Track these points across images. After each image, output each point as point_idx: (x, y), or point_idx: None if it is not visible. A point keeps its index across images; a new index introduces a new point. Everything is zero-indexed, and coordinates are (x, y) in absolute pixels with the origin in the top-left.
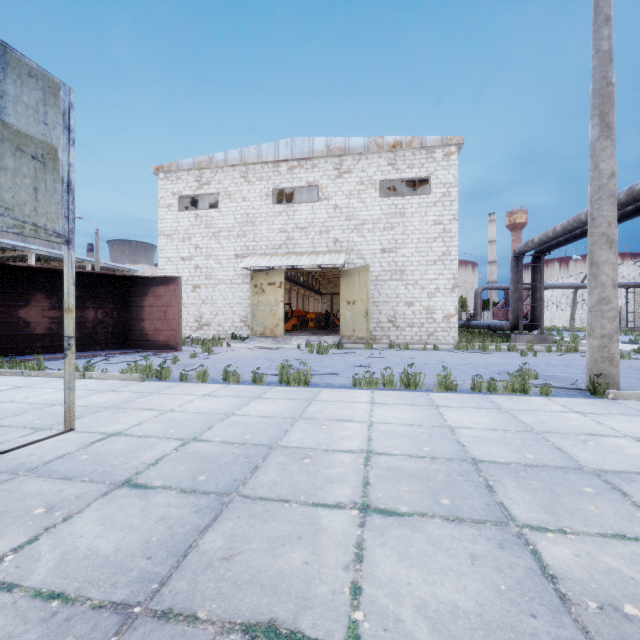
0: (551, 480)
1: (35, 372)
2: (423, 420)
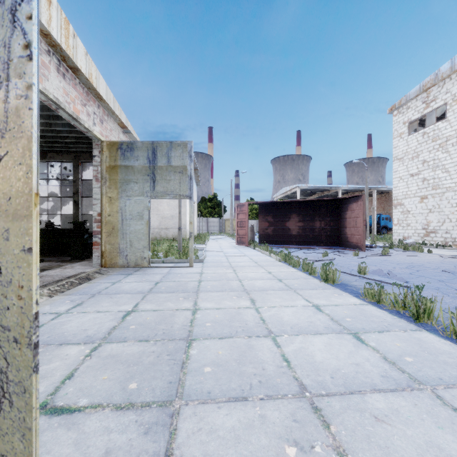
0: (153, 368)
1: (262, 251)
2: (282, 324)
